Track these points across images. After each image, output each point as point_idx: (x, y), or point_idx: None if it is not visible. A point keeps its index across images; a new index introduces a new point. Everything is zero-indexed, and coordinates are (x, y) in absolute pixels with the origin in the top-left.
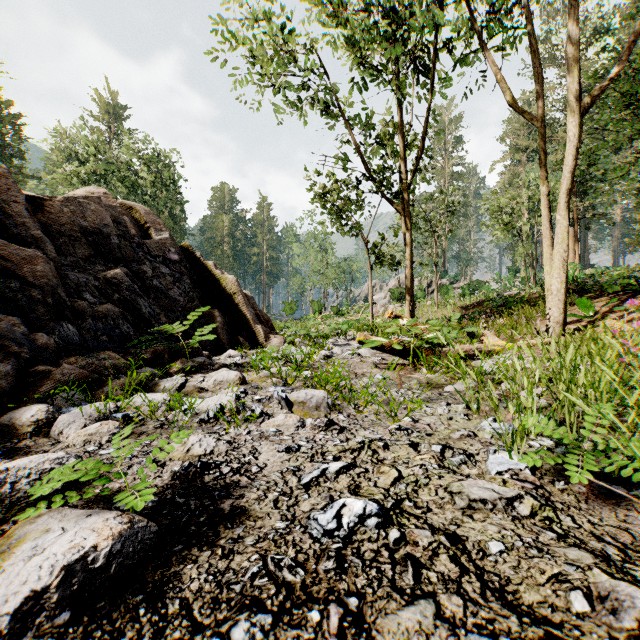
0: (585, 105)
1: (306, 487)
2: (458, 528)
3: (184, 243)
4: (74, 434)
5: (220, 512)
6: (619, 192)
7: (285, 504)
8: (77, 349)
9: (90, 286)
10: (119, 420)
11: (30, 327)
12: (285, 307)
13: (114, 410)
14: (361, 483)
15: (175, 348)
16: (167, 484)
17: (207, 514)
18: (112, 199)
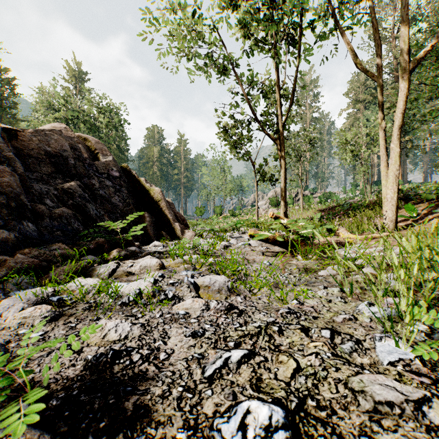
0: (412, 64)
1: (209, 381)
2: None
3: (124, 164)
4: (11, 317)
5: (122, 414)
6: (428, 130)
7: (188, 403)
8: (35, 242)
9: (50, 194)
10: (54, 303)
11: None
12: (196, 210)
13: (52, 294)
14: (262, 375)
15: (113, 240)
16: (77, 375)
17: (108, 417)
18: (70, 132)
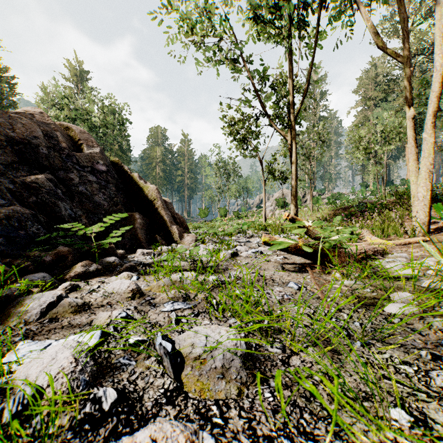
0: None
1: None
2: None
3: (115, 159)
4: None
5: None
6: (442, 128)
7: None
8: None
9: (3, 188)
10: None
11: None
12: (200, 212)
13: None
14: None
15: (82, 249)
16: None
17: None
18: (47, 117)
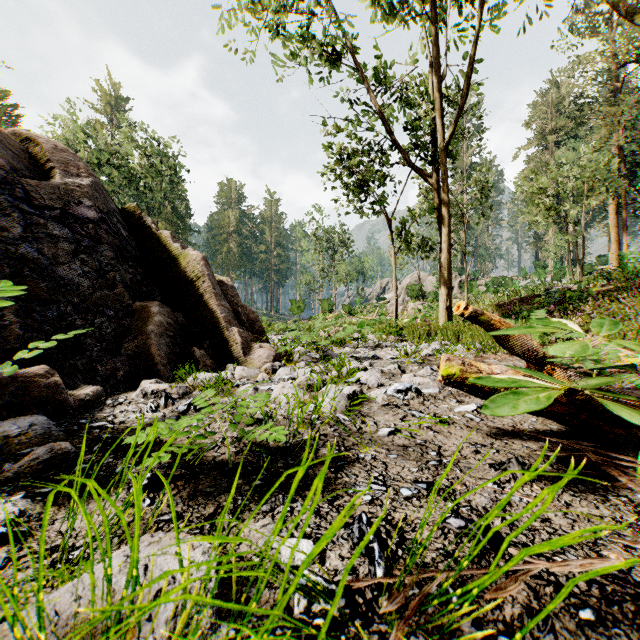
0: None
1: None
2: None
3: (129, 204)
4: None
5: None
6: None
7: None
8: None
9: None
10: None
11: None
12: (292, 306)
13: None
14: None
15: None
16: None
17: None
18: None
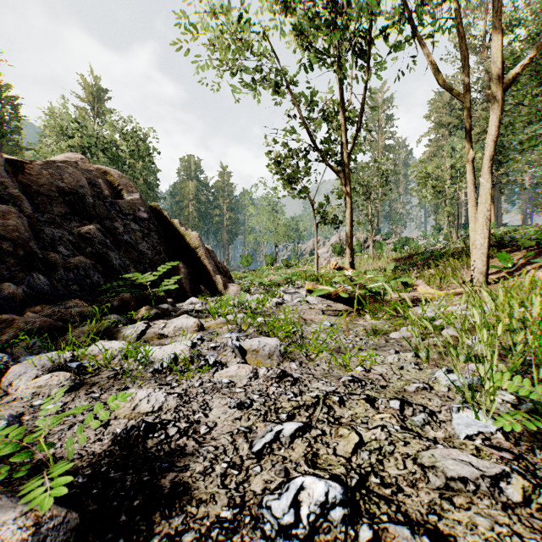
0: (506, 81)
1: (258, 456)
2: (439, 520)
3: (153, 203)
4: (24, 386)
5: (158, 492)
6: (528, 161)
7: (234, 480)
8: (47, 298)
9: (64, 240)
10: (73, 370)
11: (1, 277)
12: (242, 260)
13: (70, 359)
14: (319, 450)
15: (141, 296)
16: (105, 451)
17: (143, 495)
18: (88, 164)
